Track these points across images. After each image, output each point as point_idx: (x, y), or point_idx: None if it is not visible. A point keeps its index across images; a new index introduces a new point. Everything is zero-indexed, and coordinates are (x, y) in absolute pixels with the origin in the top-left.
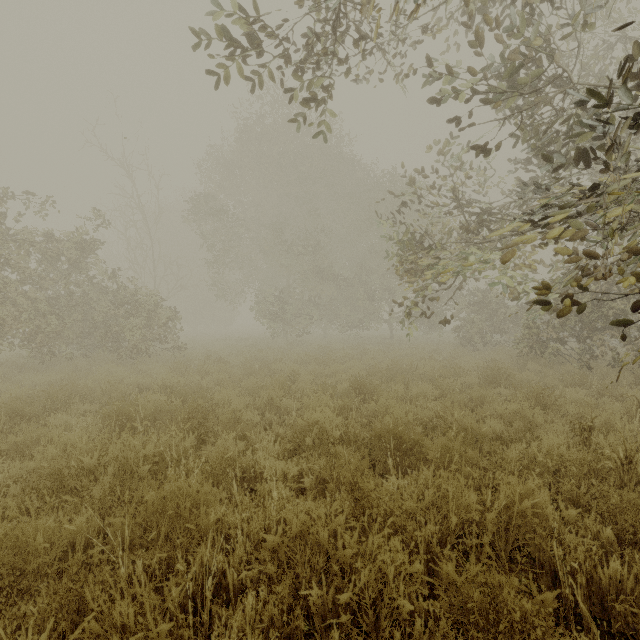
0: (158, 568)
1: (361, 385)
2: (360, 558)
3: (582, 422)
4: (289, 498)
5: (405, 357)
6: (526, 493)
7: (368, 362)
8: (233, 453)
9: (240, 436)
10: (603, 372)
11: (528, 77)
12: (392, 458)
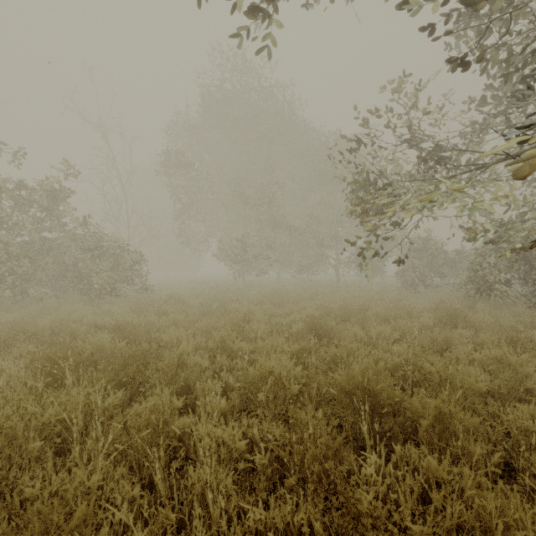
0: None
1: (317, 326)
2: None
3: None
4: (231, 497)
5: (353, 298)
6: None
7: (320, 303)
8: (166, 414)
9: (183, 386)
10: None
11: None
12: (364, 420)
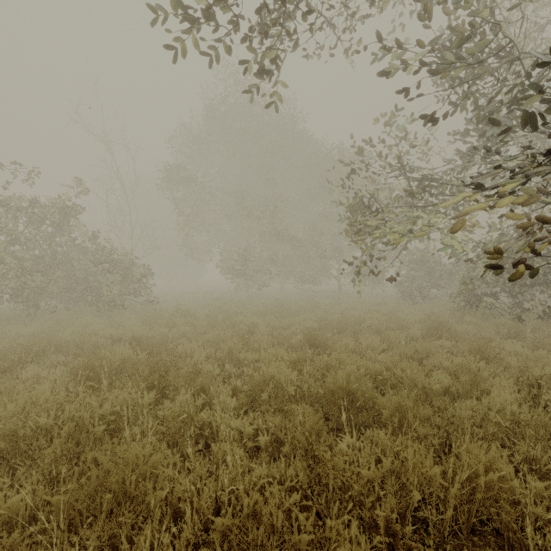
0: (101, 547)
1: (314, 338)
2: (317, 544)
3: (526, 376)
4: (243, 461)
5: (353, 310)
6: (488, 462)
7: (320, 314)
8: (190, 409)
9: (200, 389)
10: (534, 324)
11: (476, 45)
12: (345, 413)
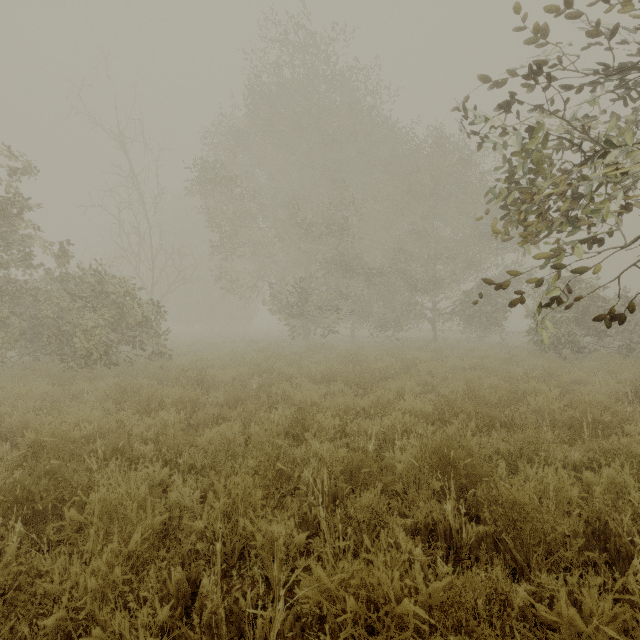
0: None
1: (453, 462)
2: None
3: None
4: None
5: (472, 370)
6: None
7: (423, 381)
8: None
9: None
10: None
11: None
12: None
